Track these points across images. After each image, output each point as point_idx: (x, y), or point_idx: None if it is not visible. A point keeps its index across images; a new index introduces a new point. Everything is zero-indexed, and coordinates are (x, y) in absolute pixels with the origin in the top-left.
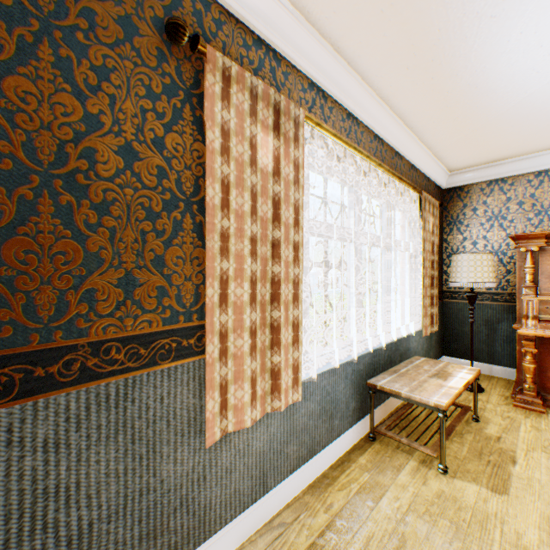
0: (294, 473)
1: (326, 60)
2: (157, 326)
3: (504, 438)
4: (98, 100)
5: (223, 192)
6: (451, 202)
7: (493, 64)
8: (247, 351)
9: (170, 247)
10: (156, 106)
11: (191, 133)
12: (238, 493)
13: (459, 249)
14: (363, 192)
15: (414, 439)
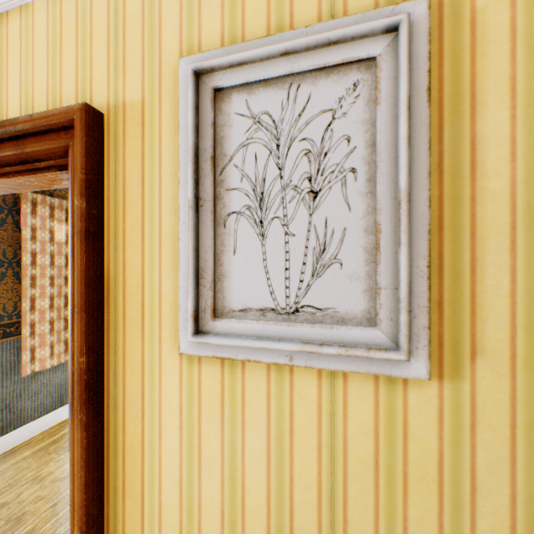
0: None
1: None
2: None
3: None
4: None
5: (33, 257)
6: None
7: None
8: (48, 332)
9: (0, 285)
10: None
11: (13, 229)
12: (44, 405)
13: None
14: None
15: None
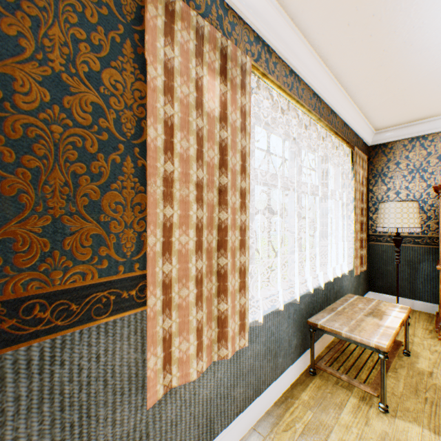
0: (240, 414)
1: (271, 14)
2: (92, 279)
3: (436, 373)
4: (16, 20)
5: (167, 133)
6: (376, 157)
7: (431, 19)
8: (192, 301)
9: (108, 192)
10: (91, 36)
11: (132, 71)
12: None
13: (383, 198)
14: (302, 146)
15: (354, 376)
